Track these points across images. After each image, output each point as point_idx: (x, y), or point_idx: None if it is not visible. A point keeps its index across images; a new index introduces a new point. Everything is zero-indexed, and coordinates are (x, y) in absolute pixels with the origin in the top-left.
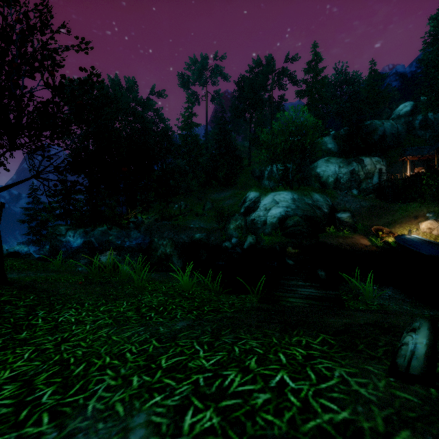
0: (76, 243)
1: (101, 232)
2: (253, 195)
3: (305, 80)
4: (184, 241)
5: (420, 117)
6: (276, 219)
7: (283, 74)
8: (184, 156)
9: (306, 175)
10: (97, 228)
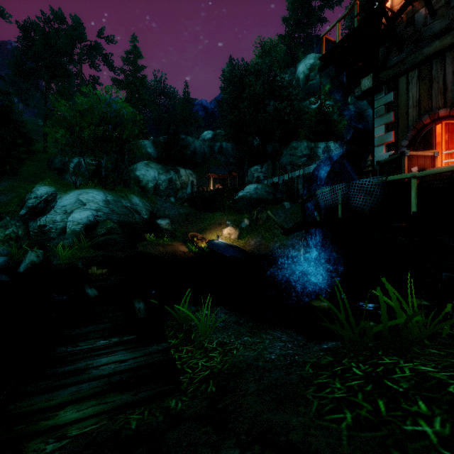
0: None
1: None
2: (44, 191)
3: (124, 70)
4: None
5: (218, 144)
6: (82, 226)
7: (96, 50)
8: None
9: (125, 177)
10: None
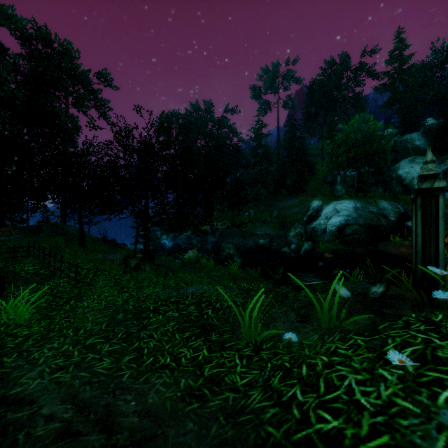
0: (169, 244)
1: (186, 236)
2: (316, 204)
3: (386, 73)
4: (250, 245)
5: None
6: (335, 228)
7: (360, 70)
8: (255, 166)
9: (386, 178)
10: (182, 233)
